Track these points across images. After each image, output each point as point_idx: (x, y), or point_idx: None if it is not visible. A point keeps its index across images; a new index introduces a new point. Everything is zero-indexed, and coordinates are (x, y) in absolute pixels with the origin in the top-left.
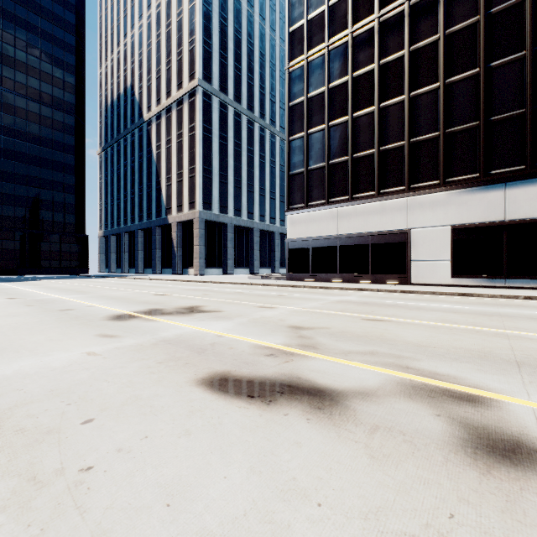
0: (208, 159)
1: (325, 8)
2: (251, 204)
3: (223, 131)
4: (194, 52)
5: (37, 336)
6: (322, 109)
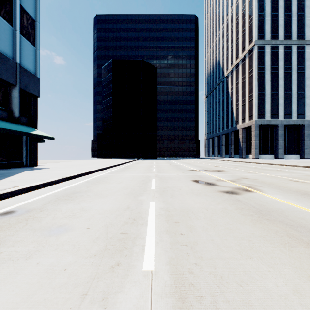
0: (261, 86)
1: None
2: (301, 107)
3: (274, 64)
4: (251, 26)
5: (171, 171)
6: None
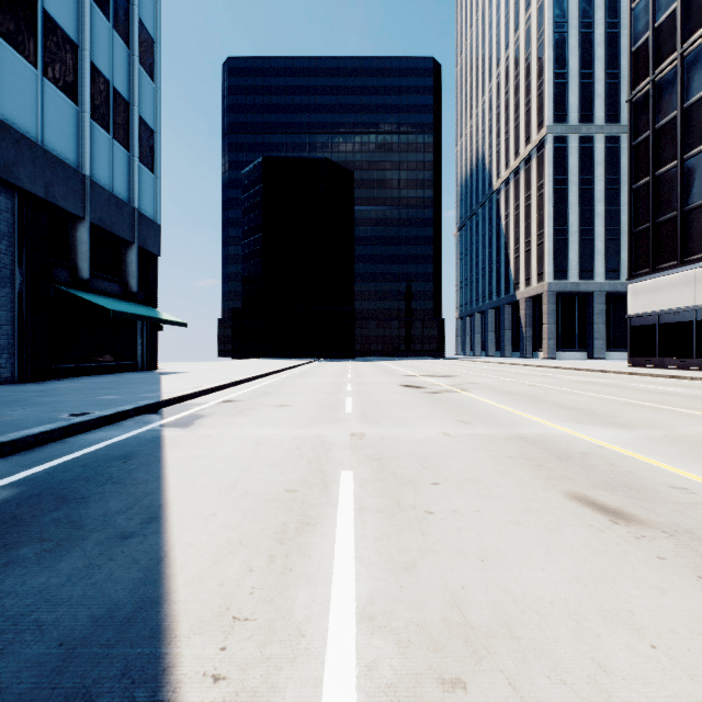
0: (561, 216)
1: (677, 5)
2: None
3: (586, 172)
4: (542, 96)
5: (375, 377)
6: (674, 140)
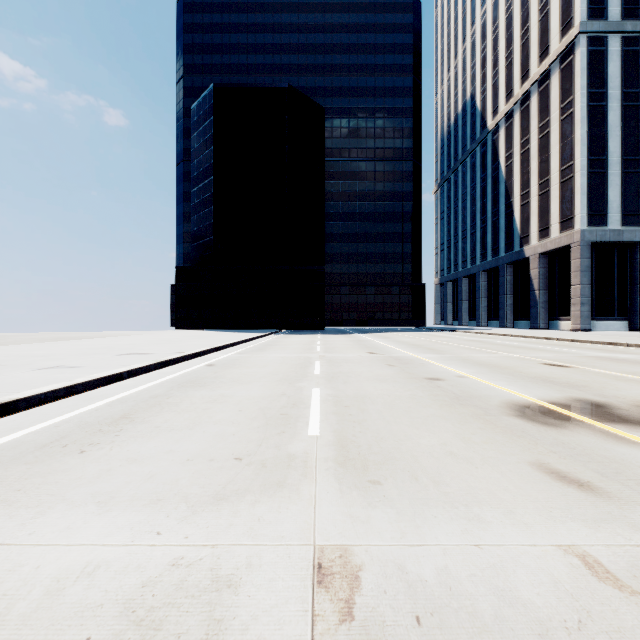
0: (598, 142)
1: None
2: None
3: (630, 84)
4: None
5: (424, 433)
6: None
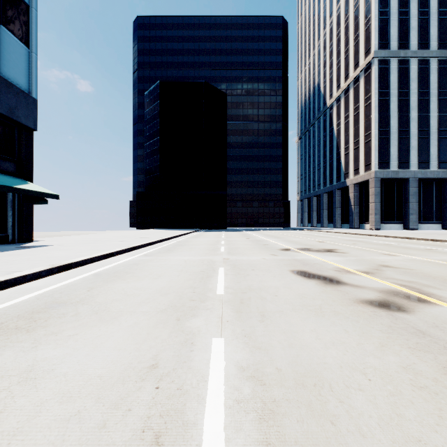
0: (384, 120)
1: None
2: (444, 152)
3: (403, 87)
4: (369, 30)
5: (250, 251)
6: None
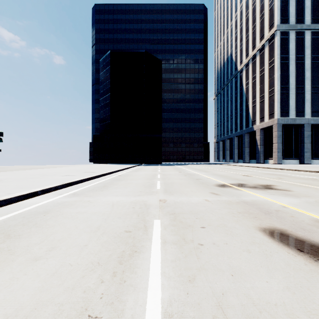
0: (285, 79)
1: None
2: None
3: (299, 53)
4: (272, 9)
5: (187, 188)
6: None
